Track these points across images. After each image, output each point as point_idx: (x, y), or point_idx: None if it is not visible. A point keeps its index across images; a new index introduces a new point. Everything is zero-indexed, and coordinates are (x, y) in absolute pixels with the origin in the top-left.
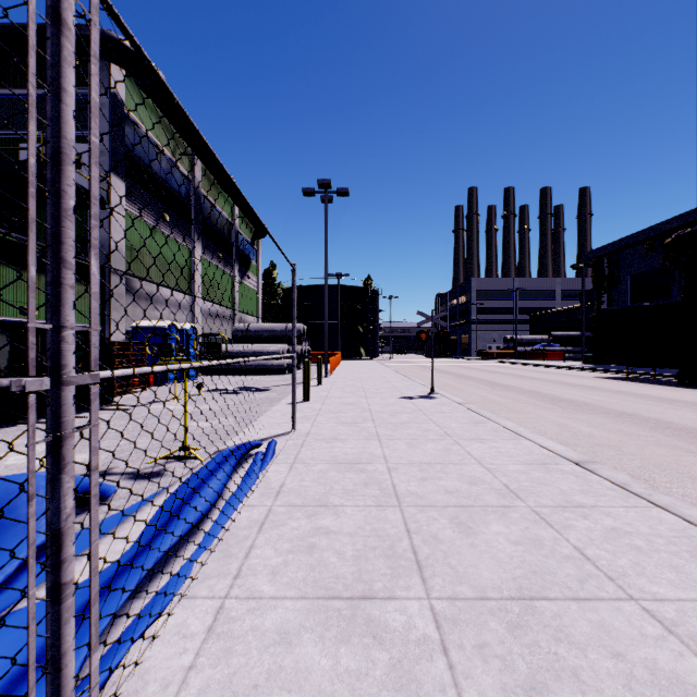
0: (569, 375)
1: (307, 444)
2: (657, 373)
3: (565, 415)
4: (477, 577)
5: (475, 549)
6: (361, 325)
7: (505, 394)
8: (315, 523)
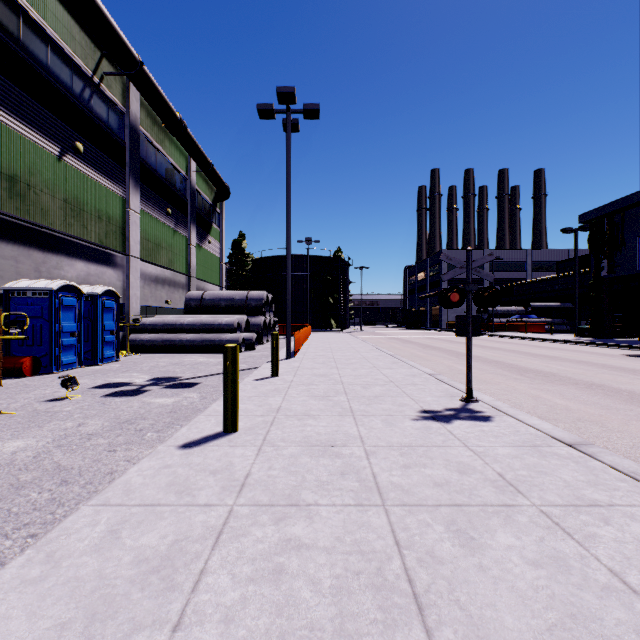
0: (585, 352)
1: None
2: None
3: None
4: None
5: None
6: (331, 296)
7: (568, 393)
8: None
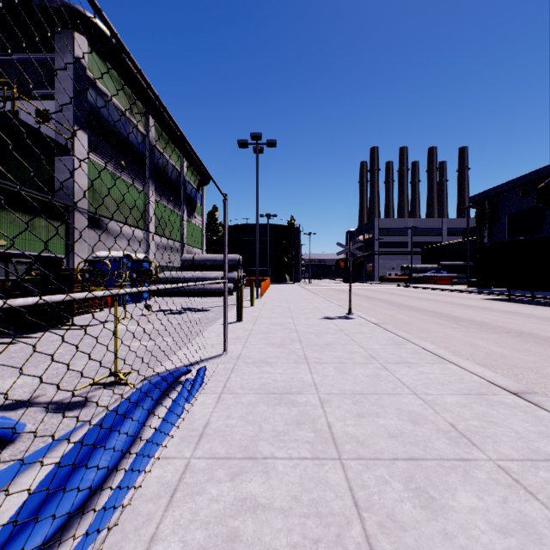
0: (459, 297)
1: (237, 369)
2: (533, 295)
3: (471, 334)
4: None
5: (452, 544)
6: (286, 256)
7: (411, 314)
8: (239, 489)
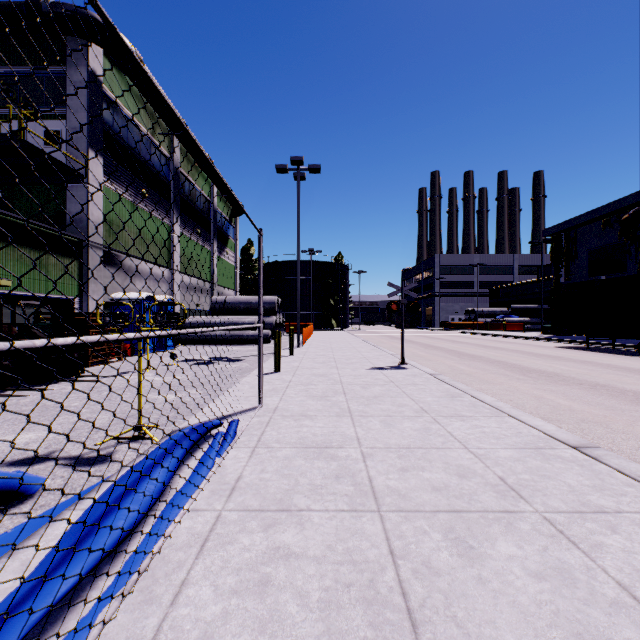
0: (530, 345)
1: (273, 423)
2: (616, 343)
3: (539, 386)
4: None
5: (485, 588)
6: (332, 298)
7: (474, 364)
8: (272, 539)
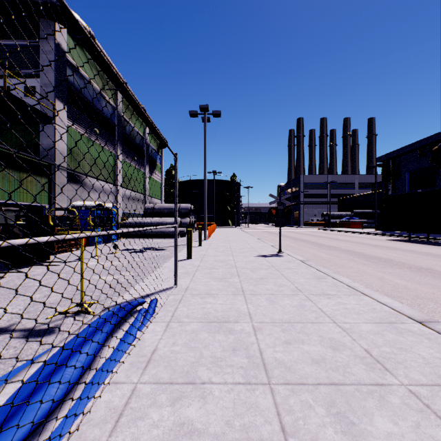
0: (368, 238)
1: (185, 300)
2: (429, 237)
3: (380, 269)
4: None
5: None
6: (229, 205)
7: (330, 253)
8: (178, 414)
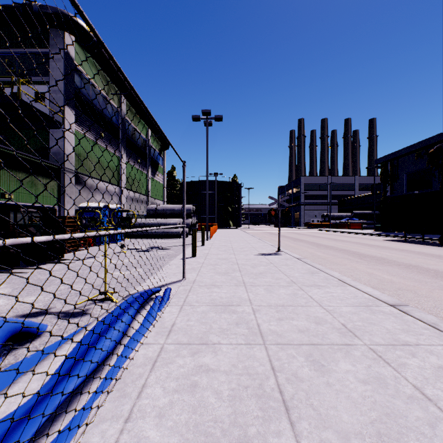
0: (366, 238)
1: (193, 290)
2: (424, 237)
3: (371, 266)
4: (338, 421)
5: (331, 388)
6: (230, 206)
7: (327, 252)
8: (197, 361)
